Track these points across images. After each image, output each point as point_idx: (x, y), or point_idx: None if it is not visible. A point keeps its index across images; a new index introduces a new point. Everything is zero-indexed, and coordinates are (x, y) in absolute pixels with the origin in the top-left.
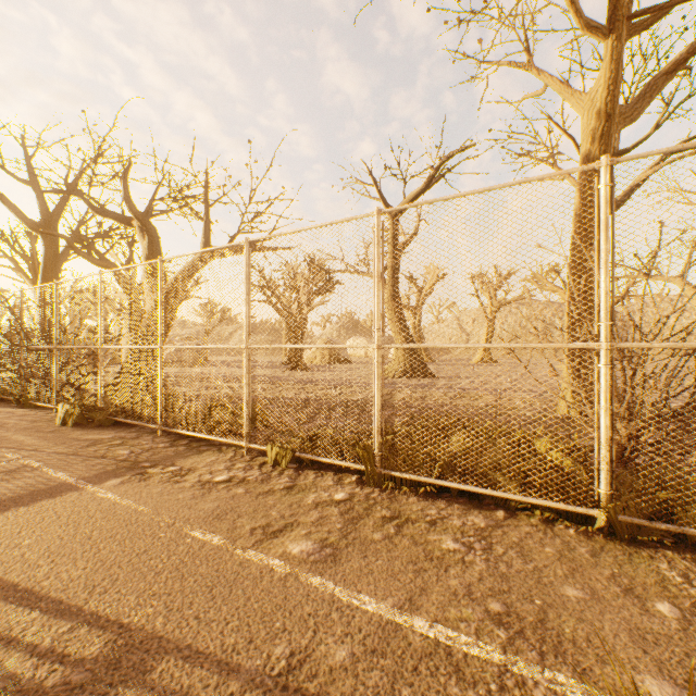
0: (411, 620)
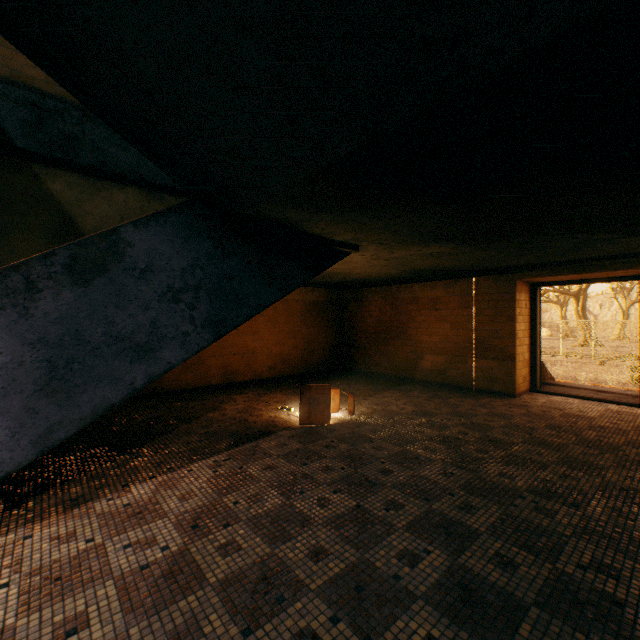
0: None
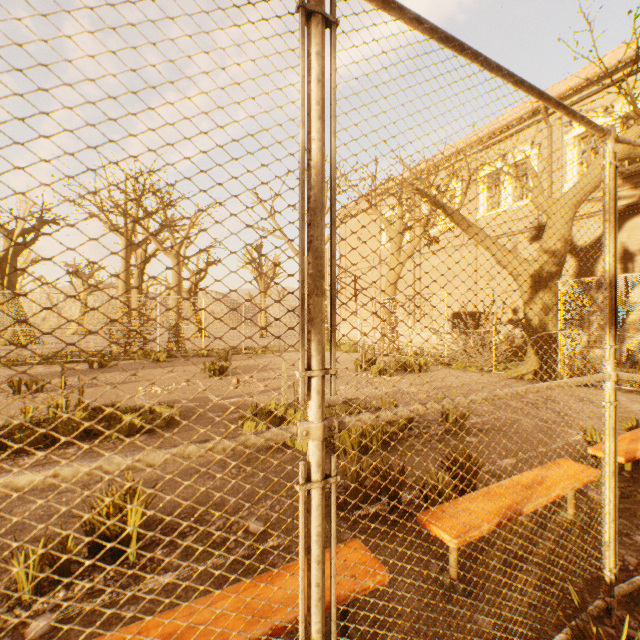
0: None
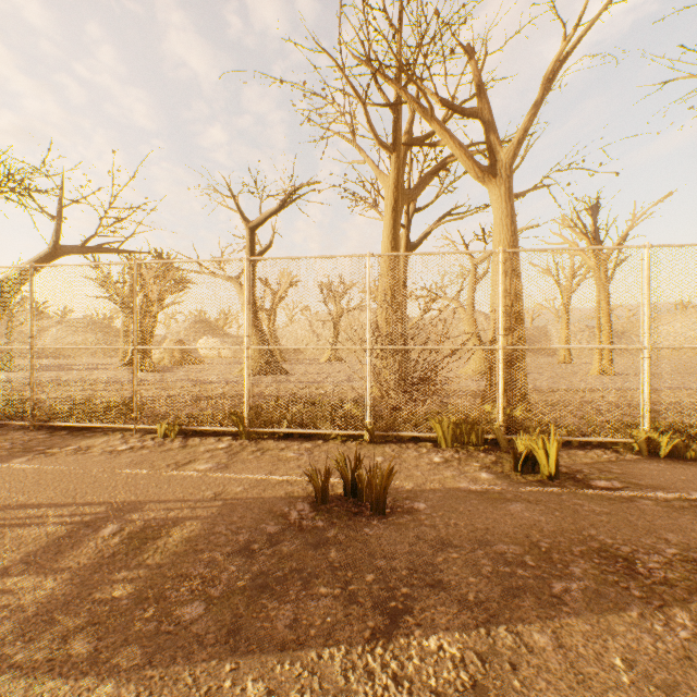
0: (271, 477)
